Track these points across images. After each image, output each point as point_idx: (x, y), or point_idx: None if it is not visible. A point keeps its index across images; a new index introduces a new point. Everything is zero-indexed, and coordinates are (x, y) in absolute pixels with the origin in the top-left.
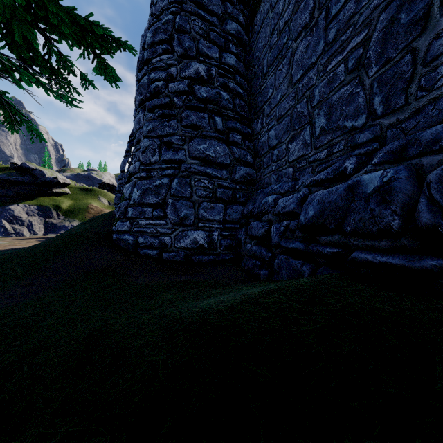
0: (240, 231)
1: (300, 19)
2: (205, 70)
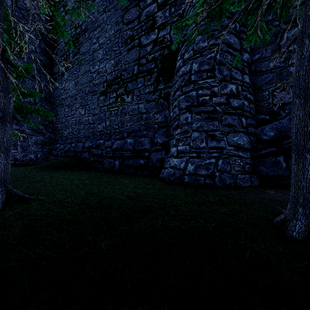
0: (48, 154)
1: (67, 102)
2: (33, 99)
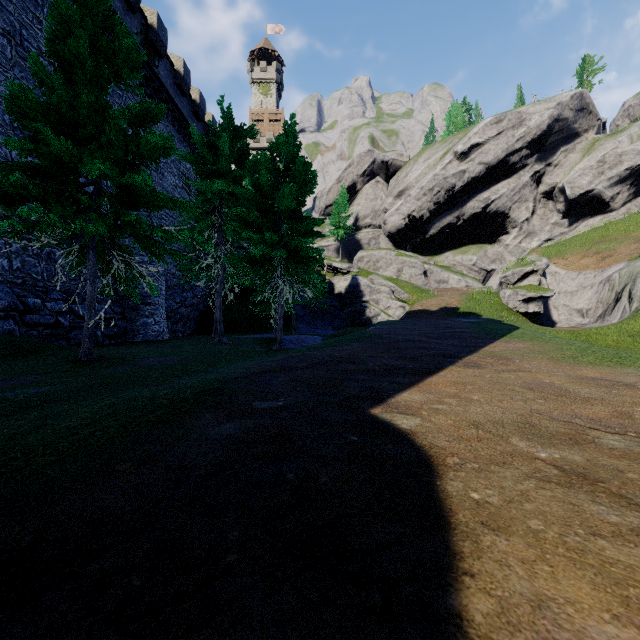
0: None
1: None
2: None
